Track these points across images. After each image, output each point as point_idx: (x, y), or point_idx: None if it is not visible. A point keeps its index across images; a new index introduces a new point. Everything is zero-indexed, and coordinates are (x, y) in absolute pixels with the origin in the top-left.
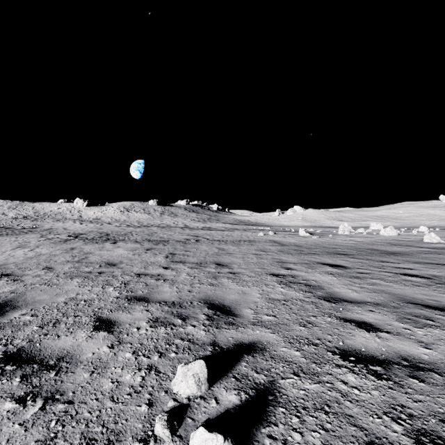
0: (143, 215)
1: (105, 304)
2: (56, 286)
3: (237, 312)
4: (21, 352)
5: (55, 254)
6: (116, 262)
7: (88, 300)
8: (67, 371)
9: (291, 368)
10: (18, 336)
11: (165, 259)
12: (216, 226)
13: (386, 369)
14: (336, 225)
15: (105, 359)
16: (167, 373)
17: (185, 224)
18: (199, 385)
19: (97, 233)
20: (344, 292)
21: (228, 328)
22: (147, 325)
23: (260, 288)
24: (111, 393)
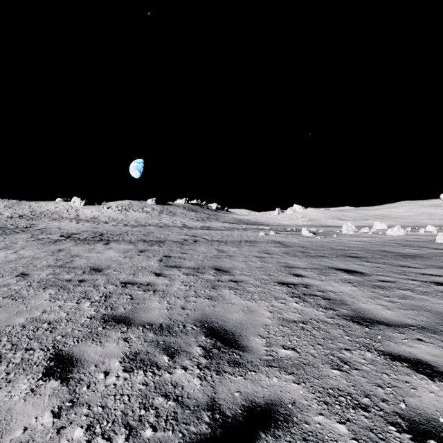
0: (141, 214)
1: (73, 328)
2: (22, 300)
3: (243, 342)
4: None
5: (39, 257)
6: (103, 267)
7: (54, 321)
8: None
9: None
10: None
11: (159, 263)
12: (215, 225)
13: None
14: (337, 224)
15: None
16: None
17: (183, 223)
18: None
19: (91, 233)
20: (373, 309)
21: (233, 373)
22: (120, 366)
23: (269, 303)
24: None
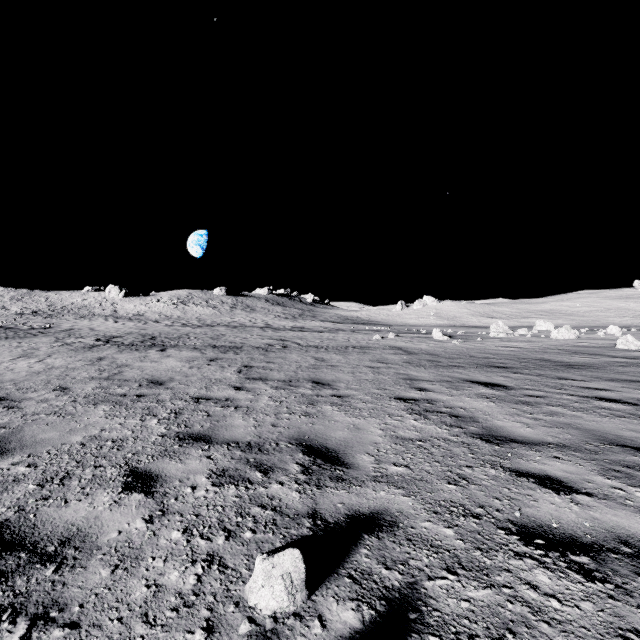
0: (206, 310)
1: (143, 446)
2: (71, 416)
3: (348, 460)
4: (4, 530)
5: (75, 367)
6: (164, 379)
7: (118, 439)
8: (74, 565)
9: (442, 560)
10: (2, 502)
11: (237, 375)
12: (311, 325)
13: (597, 561)
14: (485, 324)
15: (138, 543)
16: (238, 569)
17: (266, 322)
18: (293, 593)
19: (138, 335)
20: (510, 426)
21: (335, 487)
22: (208, 481)
23: (381, 421)
24: (144, 606)
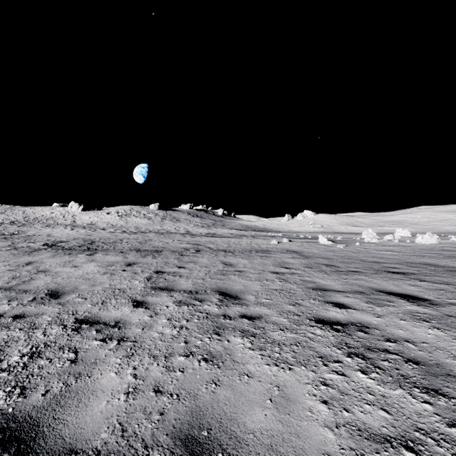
0: (143, 220)
1: None
2: None
3: None
4: None
5: None
6: (66, 290)
7: None
8: None
9: None
10: None
11: (145, 283)
12: (221, 232)
13: None
14: (351, 231)
15: None
16: None
17: (187, 229)
18: None
19: (82, 240)
20: None
21: None
22: None
23: (316, 375)
24: None
